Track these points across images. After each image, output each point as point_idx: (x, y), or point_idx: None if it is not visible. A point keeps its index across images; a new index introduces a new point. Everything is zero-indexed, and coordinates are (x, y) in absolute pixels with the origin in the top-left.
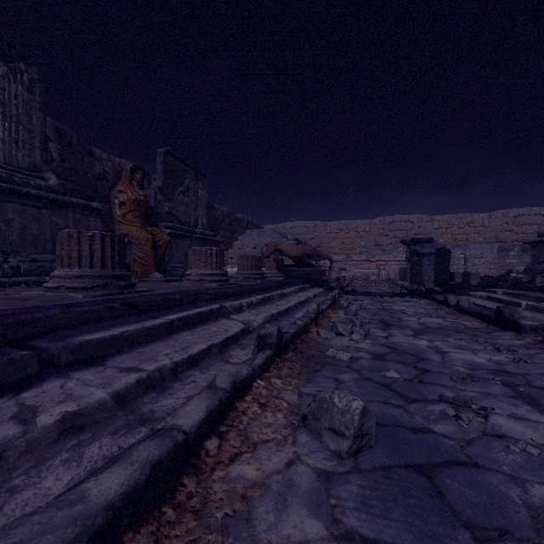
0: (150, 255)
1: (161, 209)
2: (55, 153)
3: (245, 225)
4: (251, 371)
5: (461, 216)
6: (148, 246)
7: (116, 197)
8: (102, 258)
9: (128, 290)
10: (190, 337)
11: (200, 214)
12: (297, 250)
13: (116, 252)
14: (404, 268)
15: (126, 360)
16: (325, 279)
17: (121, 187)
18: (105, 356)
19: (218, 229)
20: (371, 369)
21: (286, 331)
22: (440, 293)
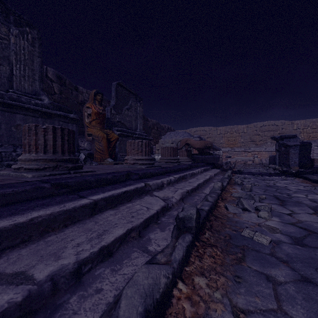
0: (105, 147)
1: (114, 119)
2: (56, 89)
3: (166, 130)
4: (170, 278)
5: (315, 120)
6: (104, 141)
7: (85, 111)
8: (54, 146)
9: (74, 170)
10: (112, 217)
11: (138, 122)
12: (200, 144)
13: (66, 141)
14: (272, 156)
15: (22, 258)
16: (219, 163)
17: (88, 104)
18: (2, 250)
19: (150, 133)
20: (302, 261)
21: (201, 208)
22: (310, 174)
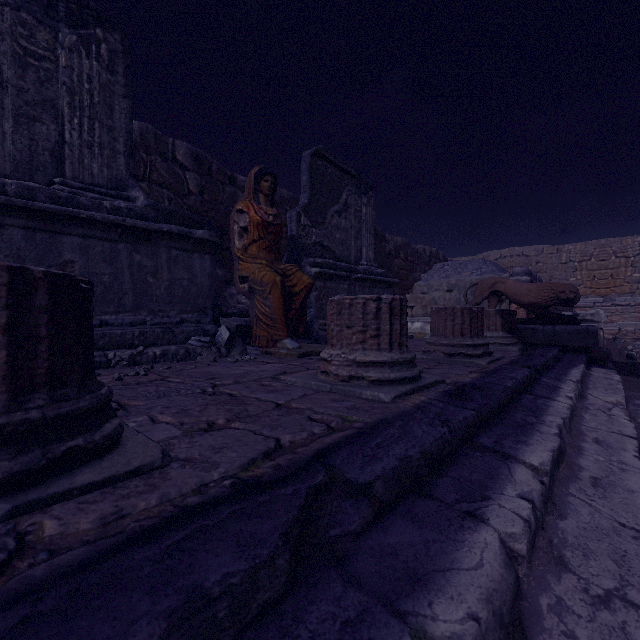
0: (277, 310)
1: (306, 239)
2: (193, 185)
3: (426, 260)
4: None
5: None
6: (274, 294)
7: (235, 221)
8: None
9: (24, 494)
10: None
11: (363, 244)
12: (538, 292)
13: None
14: None
15: None
16: None
17: (240, 204)
18: None
19: (390, 267)
20: None
21: None
22: None
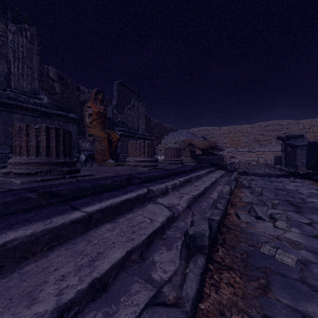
0: (106, 148)
1: (116, 119)
2: (58, 89)
3: (169, 130)
4: None
5: None
6: (105, 141)
7: (86, 111)
8: (47, 148)
9: (70, 175)
10: (109, 233)
11: (140, 122)
12: (204, 144)
13: (61, 143)
14: (278, 156)
15: None
16: (223, 164)
17: (89, 104)
18: None
19: (153, 133)
20: None
21: (211, 218)
22: None
